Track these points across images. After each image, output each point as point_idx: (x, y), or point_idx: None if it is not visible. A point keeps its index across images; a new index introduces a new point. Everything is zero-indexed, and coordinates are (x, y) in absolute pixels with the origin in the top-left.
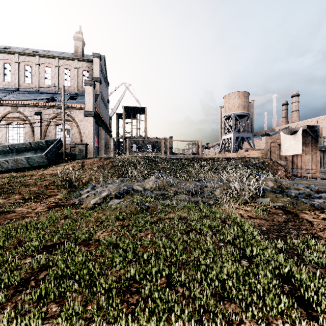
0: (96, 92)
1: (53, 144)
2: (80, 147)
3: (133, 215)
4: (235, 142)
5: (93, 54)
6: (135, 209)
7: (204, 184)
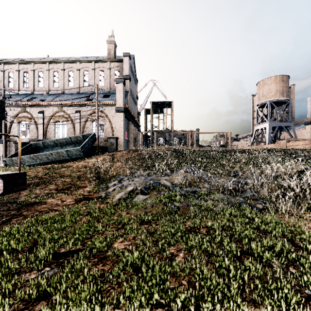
0: (126, 89)
1: (88, 138)
2: (111, 140)
3: (160, 217)
4: (271, 132)
5: (123, 54)
6: (163, 209)
7: (243, 180)
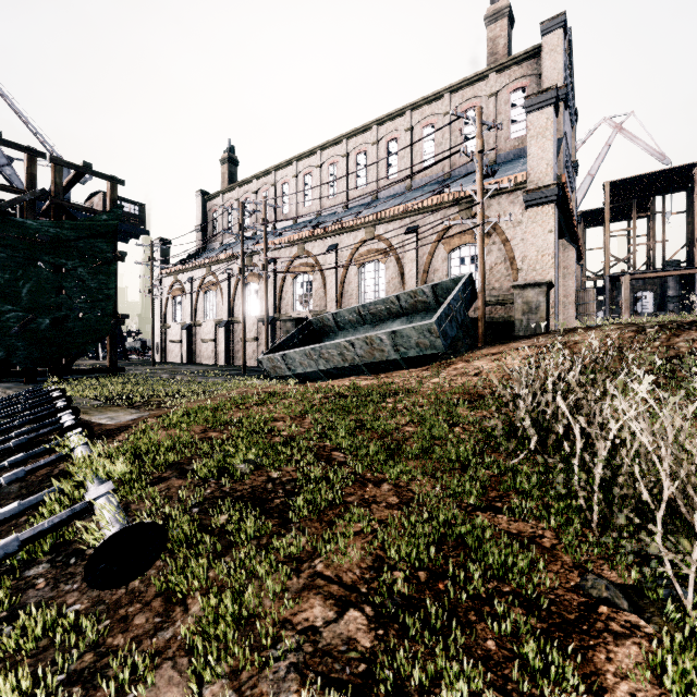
0: None
1: (454, 292)
2: (529, 296)
3: None
4: None
5: (542, 26)
6: None
7: None
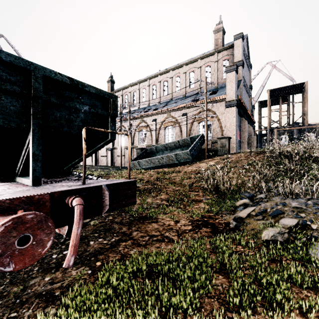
0: (238, 79)
1: (196, 140)
2: (222, 141)
3: None
4: None
5: (234, 37)
6: None
7: None
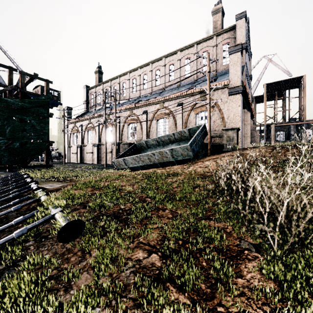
0: None
1: (197, 132)
2: (229, 134)
3: None
4: None
5: (236, 16)
6: None
7: None
